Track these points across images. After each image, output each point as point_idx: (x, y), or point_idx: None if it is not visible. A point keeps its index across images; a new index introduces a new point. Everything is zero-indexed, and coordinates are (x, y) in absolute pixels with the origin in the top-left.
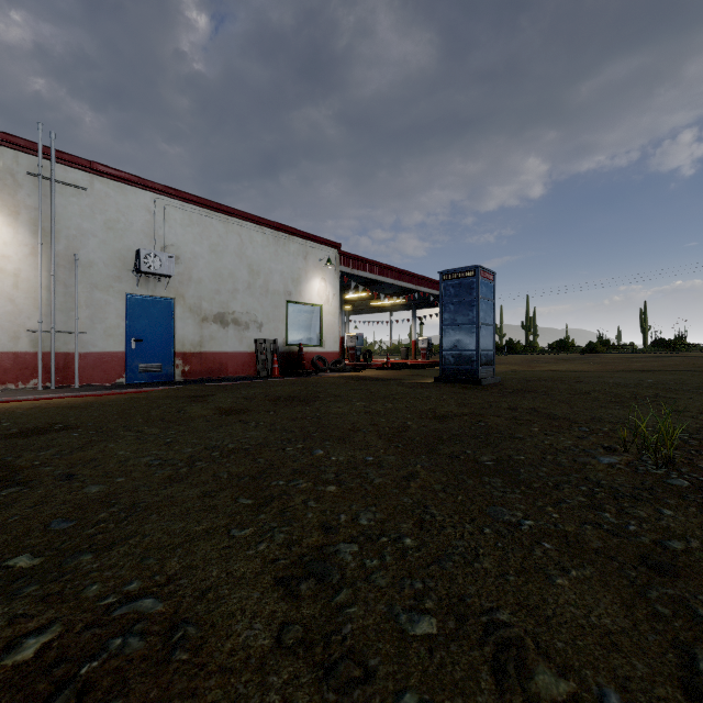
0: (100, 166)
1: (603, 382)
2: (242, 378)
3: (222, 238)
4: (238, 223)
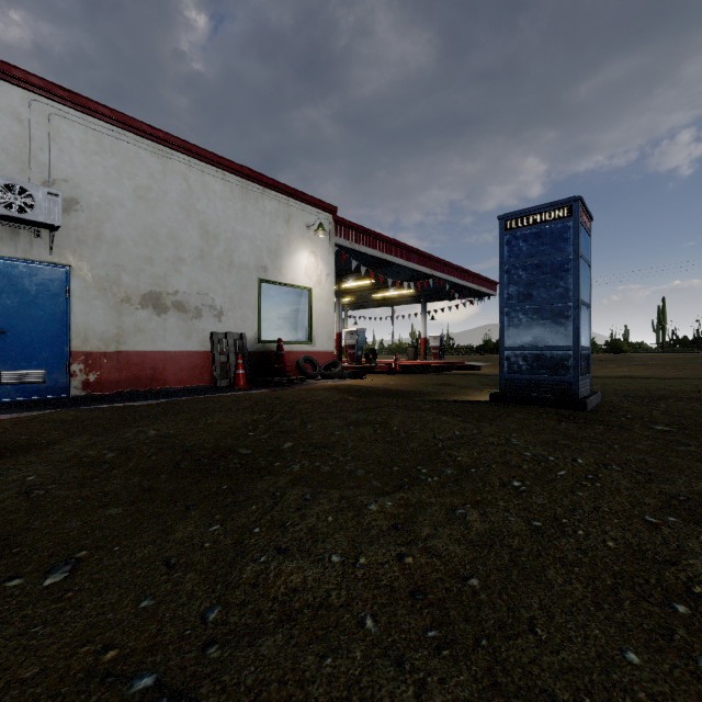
0: None
1: None
2: (185, 390)
3: (156, 180)
4: (184, 160)
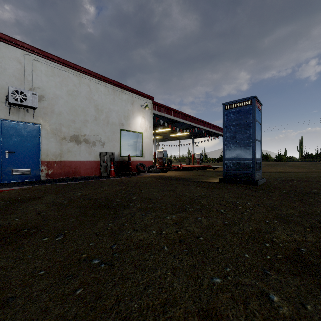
0: None
1: None
2: (89, 177)
3: (76, 87)
4: (88, 78)
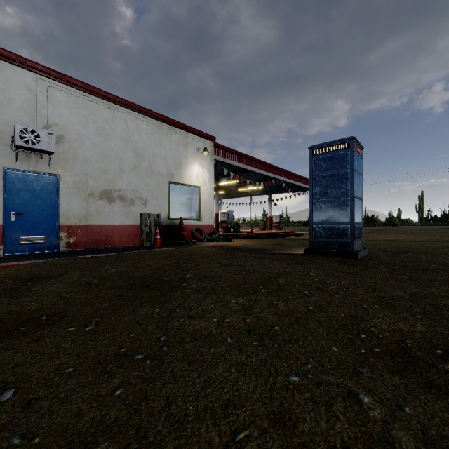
0: None
1: None
2: (126, 248)
3: (108, 123)
4: (124, 111)
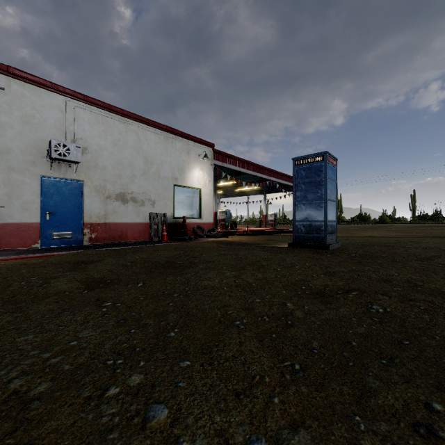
0: (16, 70)
1: (427, 247)
2: (138, 243)
3: (123, 135)
4: (136, 124)
